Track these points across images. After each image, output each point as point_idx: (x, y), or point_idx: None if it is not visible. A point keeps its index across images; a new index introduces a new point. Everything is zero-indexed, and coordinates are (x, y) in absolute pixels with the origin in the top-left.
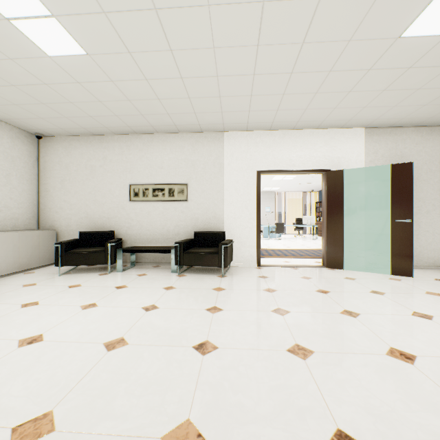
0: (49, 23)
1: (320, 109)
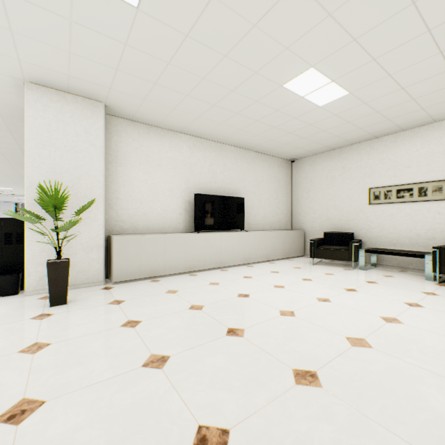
0: (327, 87)
1: None
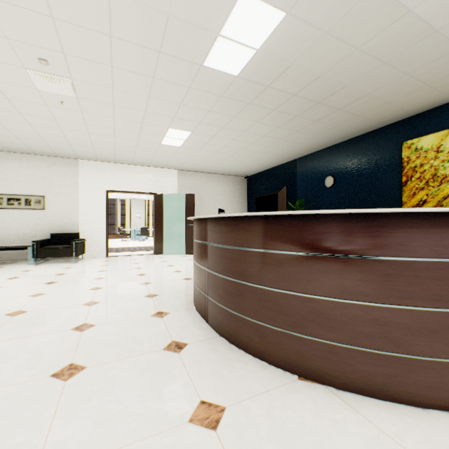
0: None
1: (144, 159)
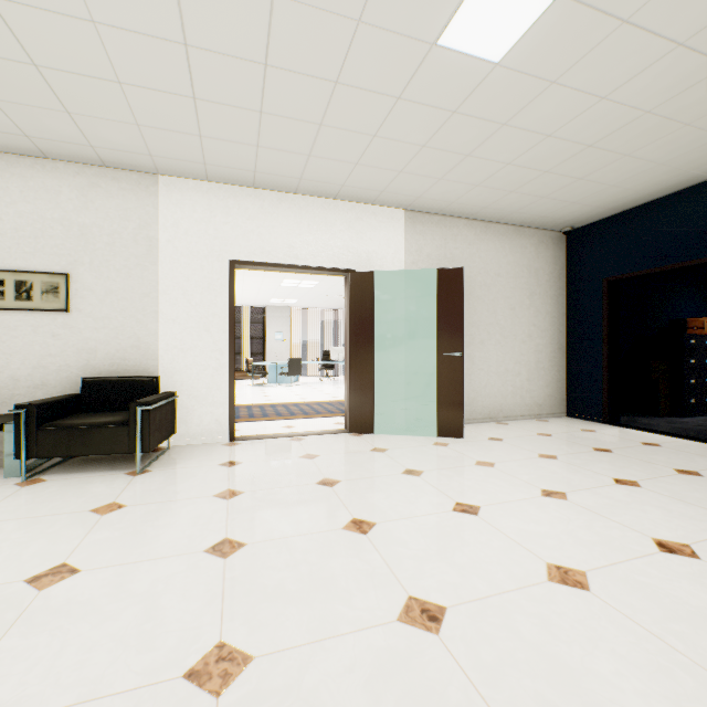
0: None
1: (334, 161)
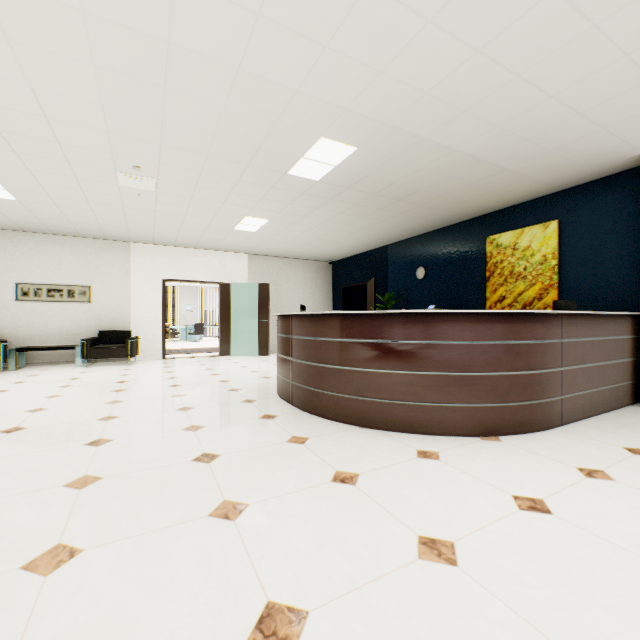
0: None
1: (209, 243)
